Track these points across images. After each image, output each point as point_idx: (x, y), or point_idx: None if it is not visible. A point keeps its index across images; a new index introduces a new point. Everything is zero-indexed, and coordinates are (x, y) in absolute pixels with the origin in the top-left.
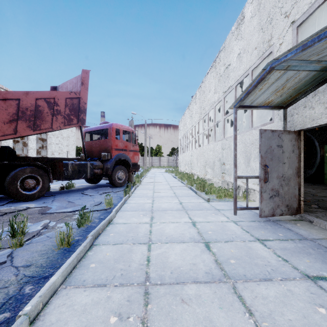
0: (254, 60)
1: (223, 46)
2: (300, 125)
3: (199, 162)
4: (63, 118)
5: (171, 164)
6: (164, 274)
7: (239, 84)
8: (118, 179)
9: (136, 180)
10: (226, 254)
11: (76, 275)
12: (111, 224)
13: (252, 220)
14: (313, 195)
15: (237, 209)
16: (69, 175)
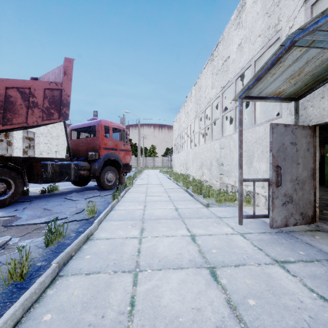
0: (257, 49)
1: (221, 38)
2: (316, 119)
3: (195, 162)
4: (40, 112)
5: (165, 164)
6: None
7: (239, 77)
8: (108, 181)
9: (127, 182)
10: (241, 289)
11: None
12: (89, 240)
13: (262, 232)
14: (320, 199)
15: (242, 217)
16: (48, 177)
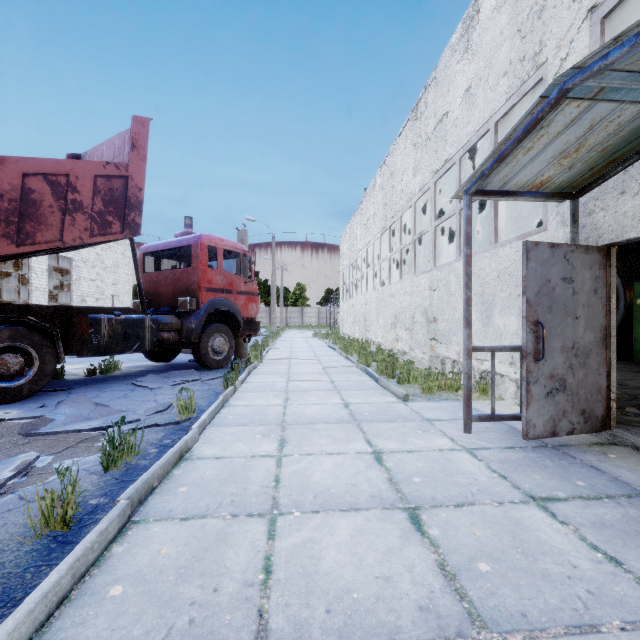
0: (501, 100)
1: (432, 77)
2: (611, 233)
3: (382, 316)
4: (88, 220)
5: (325, 321)
6: (309, 618)
7: (467, 152)
8: (214, 353)
9: (251, 353)
10: (465, 545)
11: (62, 627)
12: (185, 461)
13: (508, 447)
14: (621, 386)
15: (472, 419)
16: (102, 345)
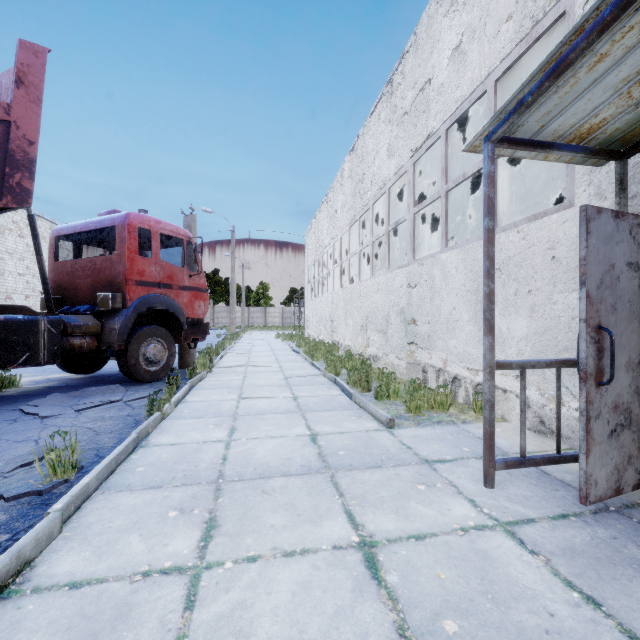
0: (503, 50)
1: (410, 42)
2: None
3: (351, 317)
4: None
5: (289, 321)
6: None
7: (455, 123)
8: (148, 362)
9: (198, 362)
10: None
11: None
12: (2, 601)
13: (558, 515)
14: None
15: (495, 467)
16: None
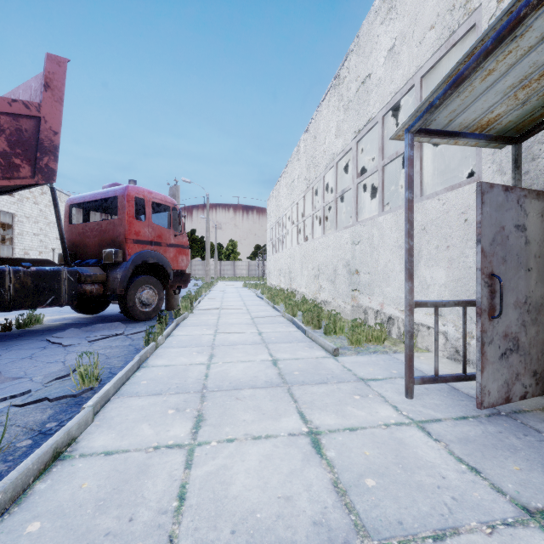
0: (427, 53)
1: (354, 43)
2: None
3: (306, 269)
4: None
5: (254, 273)
6: None
7: (390, 110)
8: (142, 305)
9: (181, 305)
10: None
11: None
12: (60, 461)
13: (460, 417)
14: None
15: (414, 382)
16: (6, 299)
